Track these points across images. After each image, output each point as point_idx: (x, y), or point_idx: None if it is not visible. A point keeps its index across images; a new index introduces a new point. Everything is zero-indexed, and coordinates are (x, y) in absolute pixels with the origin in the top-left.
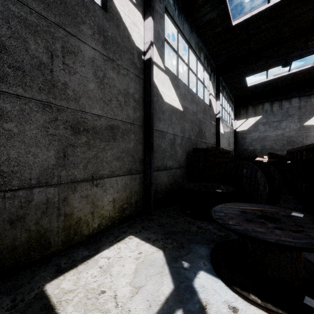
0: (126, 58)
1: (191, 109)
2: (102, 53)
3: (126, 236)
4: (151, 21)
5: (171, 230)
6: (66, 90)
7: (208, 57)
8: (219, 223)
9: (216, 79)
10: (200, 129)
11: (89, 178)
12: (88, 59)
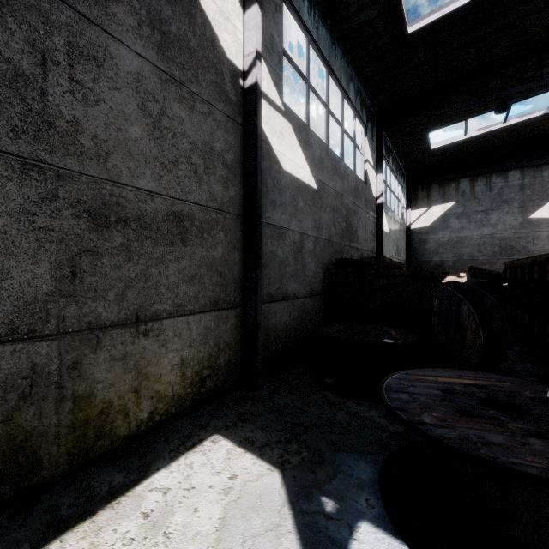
0: (209, 80)
1: (332, 187)
2: (157, 66)
3: (207, 437)
4: (257, 13)
5: (297, 421)
6: (79, 135)
7: (362, 94)
8: (402, 422)
9: (375, 134)
10: (348, 224)
11: (130, 320)
12: (126, 76)
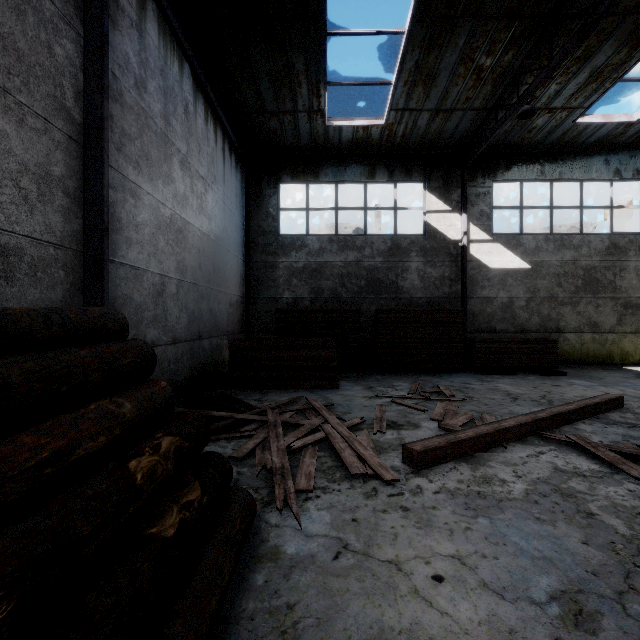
0: None
1: None
2: None
3: None
4: None
5: None
6: (621, 288)
7: None
8: None
9: None
10: None
11: (633, 332)
12: (632, 268)
